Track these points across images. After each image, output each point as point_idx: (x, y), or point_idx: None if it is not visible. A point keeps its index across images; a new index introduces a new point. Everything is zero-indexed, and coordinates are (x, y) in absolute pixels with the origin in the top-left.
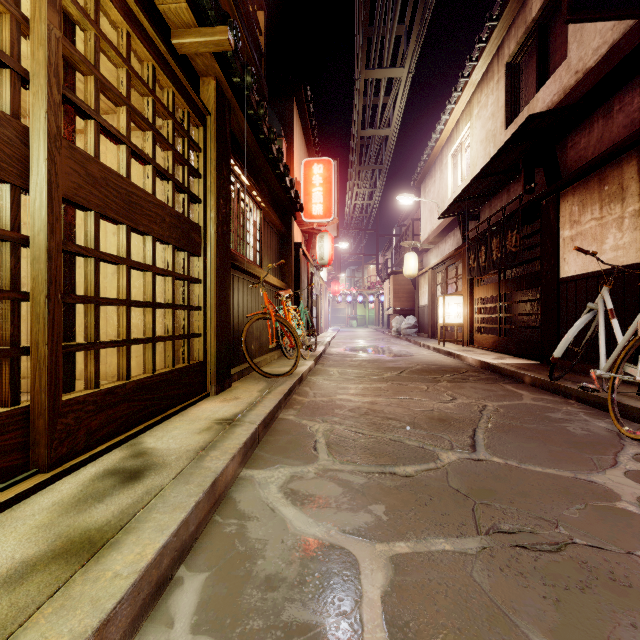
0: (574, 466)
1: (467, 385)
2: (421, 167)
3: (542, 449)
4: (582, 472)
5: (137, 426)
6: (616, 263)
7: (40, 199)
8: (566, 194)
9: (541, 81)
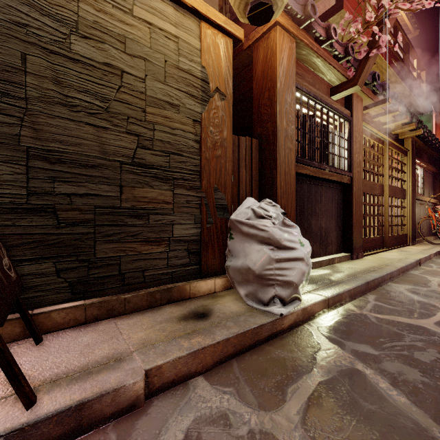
0: None
1: None
2: None
3: None
4: None
5: (396, 246)
6: None
7: (386, 198)
8: None
9: None
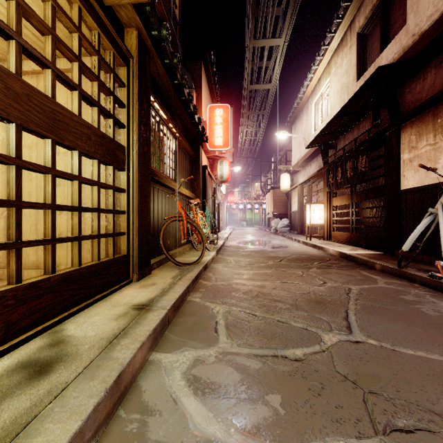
0: (441, 348)
1: (332, 271)
2: (292, 112)
3: (407, 330)
4: None
5: (62, 313)
6: None
7: None
8: (405, 127)
9: (384, 45)
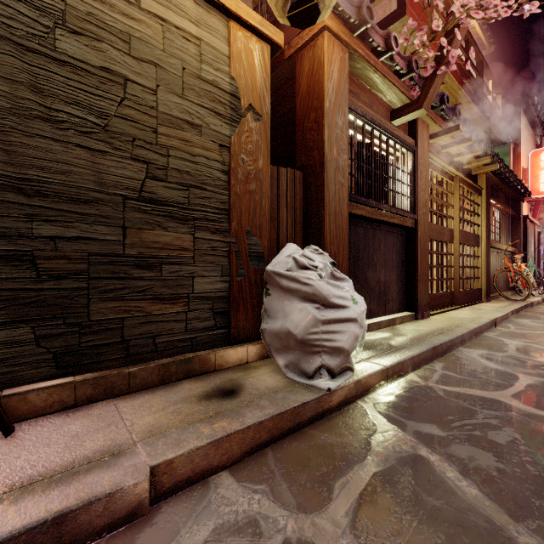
0: None
1: None
2: None
3: None
4: None
5: (468, 303)
6: None
7: (457, 245)
8: None
9: None
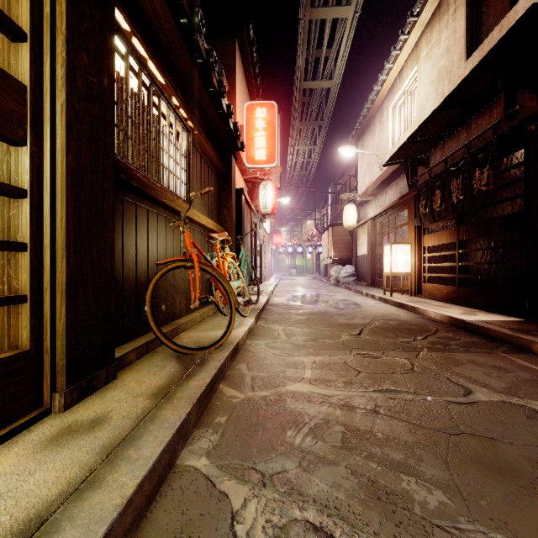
0: None
1: (460, 357)
2: (360, 123)
3: None
4: None
5: None
6: None
7: None
8: None
9: None
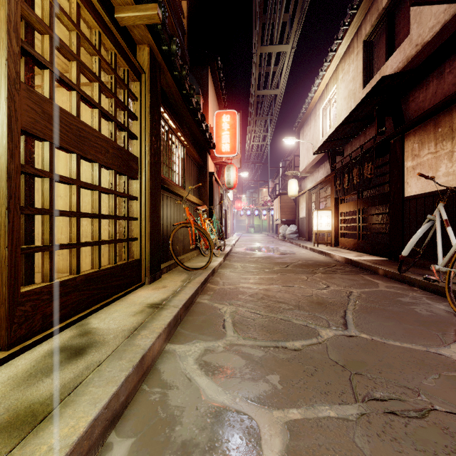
0: (425, 341)
1: (336, 276)
2: (300, 117)
3: (398, 327)
4: (432, 346)
5: (85, 310)
6: (447, 185)
7: (1, 130)
8: (409, 135)
9: (389, 53)
